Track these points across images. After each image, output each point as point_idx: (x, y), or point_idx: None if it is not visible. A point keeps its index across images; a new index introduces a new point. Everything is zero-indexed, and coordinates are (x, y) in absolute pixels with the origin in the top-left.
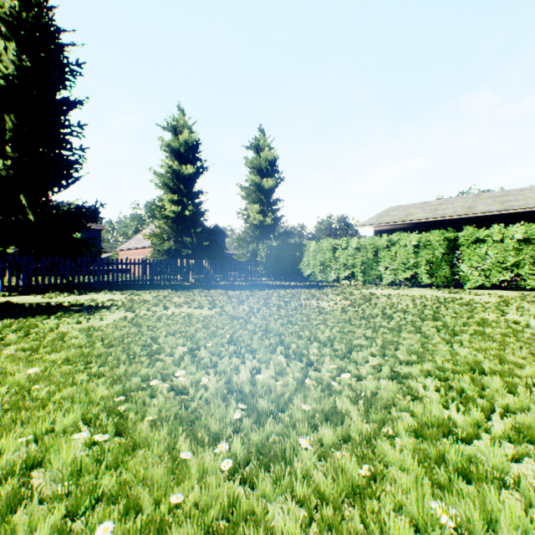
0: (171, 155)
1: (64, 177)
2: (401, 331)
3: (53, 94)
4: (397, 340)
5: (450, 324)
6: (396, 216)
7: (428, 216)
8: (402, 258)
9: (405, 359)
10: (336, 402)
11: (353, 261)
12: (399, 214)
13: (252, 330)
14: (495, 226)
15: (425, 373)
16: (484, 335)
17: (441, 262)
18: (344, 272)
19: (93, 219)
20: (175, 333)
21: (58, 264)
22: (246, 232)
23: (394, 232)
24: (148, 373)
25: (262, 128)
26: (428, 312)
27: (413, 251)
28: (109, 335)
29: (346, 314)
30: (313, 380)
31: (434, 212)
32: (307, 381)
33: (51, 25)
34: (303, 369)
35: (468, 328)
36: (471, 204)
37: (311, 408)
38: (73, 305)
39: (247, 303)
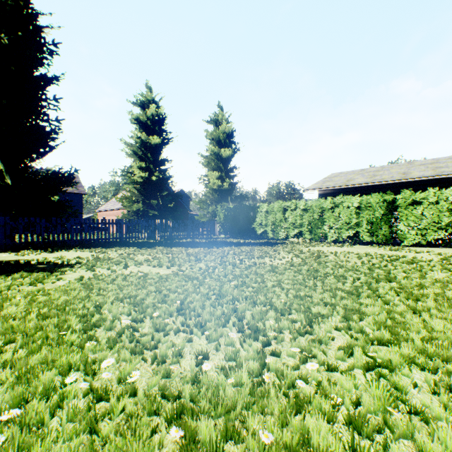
0: (140, 127)
1: (42, 146)
2: (360, 295)
3: (31, 70)
4: (360, 308)
5: (407, 286)
6: (339, 181)
7: (368, 181)
8: (345, 218)
9: (375, 336)
10: (307, 422)
11: (301, 221)
12: (341, 179)
13: (205, 294)
14: (430, 189)
15: (407, 360)
16: (449, 301)
17: (381, 221)
18: (293, 231)
19: (68, 183)
20: (123, 298)
21: (34, 224)
22: (206, 196)
23: (337, 195)
24: (68, 362)
25: (220, 104)
26: (378, 271)
27: (355, 212)
28: (53, 301)
29: (299, 274)
30: (271, 371)
31: (372, 178)
32: (265, 378)
33: (28, 7)
34: (259, 357)
35: (427, 291)
36: (405, 170)
37: (274, 444)
38: (39, 263)
39: (204, 261)
